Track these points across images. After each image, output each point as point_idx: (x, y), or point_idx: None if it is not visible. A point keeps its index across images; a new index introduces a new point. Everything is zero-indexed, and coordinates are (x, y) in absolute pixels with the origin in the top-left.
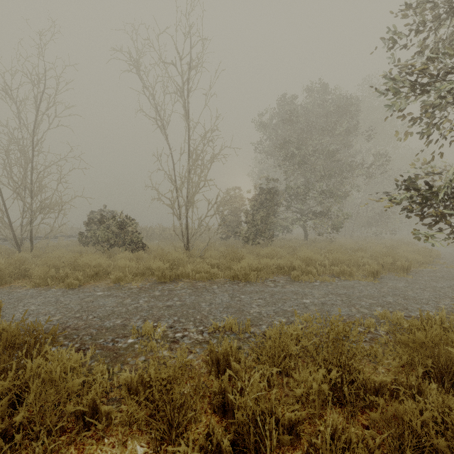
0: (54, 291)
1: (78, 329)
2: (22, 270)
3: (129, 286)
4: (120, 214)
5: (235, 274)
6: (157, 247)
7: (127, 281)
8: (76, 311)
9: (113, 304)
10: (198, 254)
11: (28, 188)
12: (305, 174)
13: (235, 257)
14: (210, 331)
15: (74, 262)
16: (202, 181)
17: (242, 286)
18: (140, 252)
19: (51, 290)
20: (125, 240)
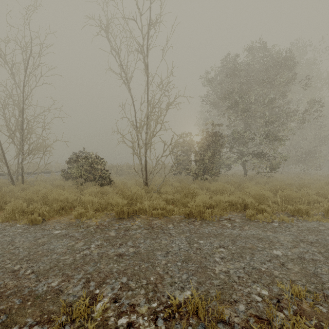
0: (16, 228)
1: (0, 297)
2: (2, 203)
3: (88, 222)
4: (91, 154)
5: (190, 212)
6: (121, 182)
7: (88, 217)
8: (18, 260)
9: (63, 249)
10: (155, 189)
11: (20, 134)
12: (246, 120)
13: (188, 193)
14: (166, 315)
15: (46, 197)
16: (158, 123)
17: (198, 225)
18: (106, 186)
19: (15, 226)
20: (95, 176)
